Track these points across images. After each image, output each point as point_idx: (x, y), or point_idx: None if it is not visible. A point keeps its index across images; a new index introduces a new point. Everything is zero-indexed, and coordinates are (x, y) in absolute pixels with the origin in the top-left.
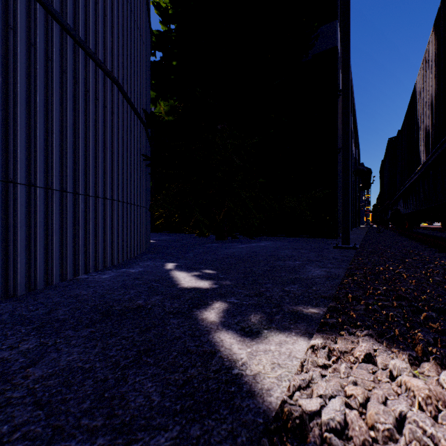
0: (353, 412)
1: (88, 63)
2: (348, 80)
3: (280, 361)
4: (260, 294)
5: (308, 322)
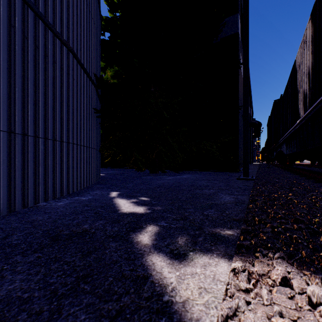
0: None
1: (47, 32)
2: (248, 55)
3: (206, 285)
4: (185, 218)
5: (226, 243)
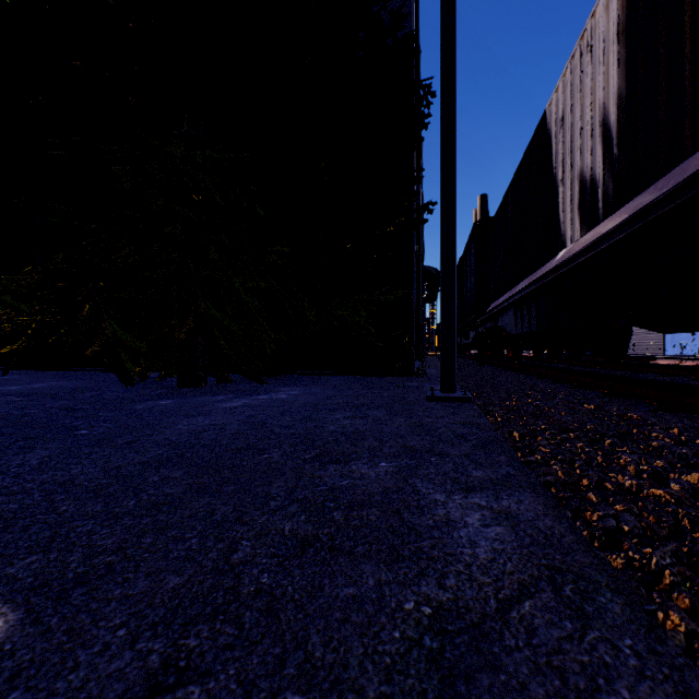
0: None
1: None
2: (453, 66)
3: None
4: None
5: None
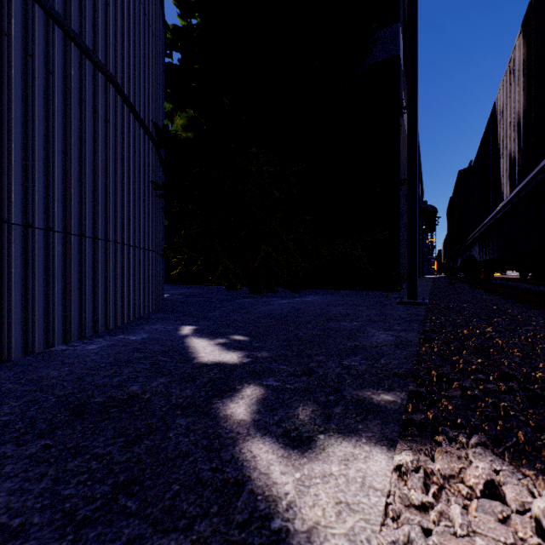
0: None
1: (68, 47)
2: (416, 94)
3: (349, 497)
4: (309, 372)
5: (382, 418)
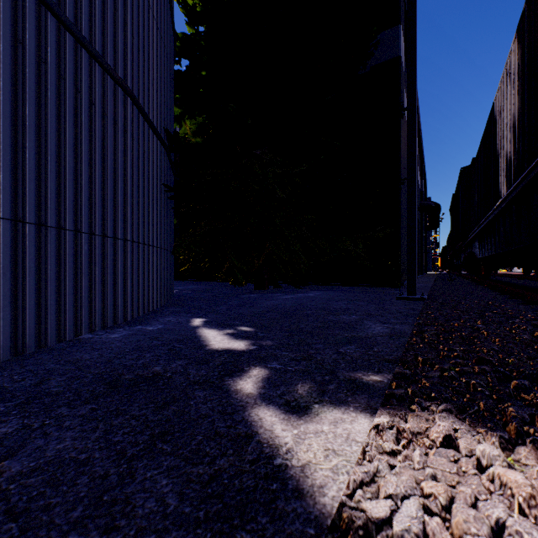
0: (435, 519)
1: (93, 68)
2: (414, 96)
3: (336, 446)
4: (309, 357)
5: (369, 393)
